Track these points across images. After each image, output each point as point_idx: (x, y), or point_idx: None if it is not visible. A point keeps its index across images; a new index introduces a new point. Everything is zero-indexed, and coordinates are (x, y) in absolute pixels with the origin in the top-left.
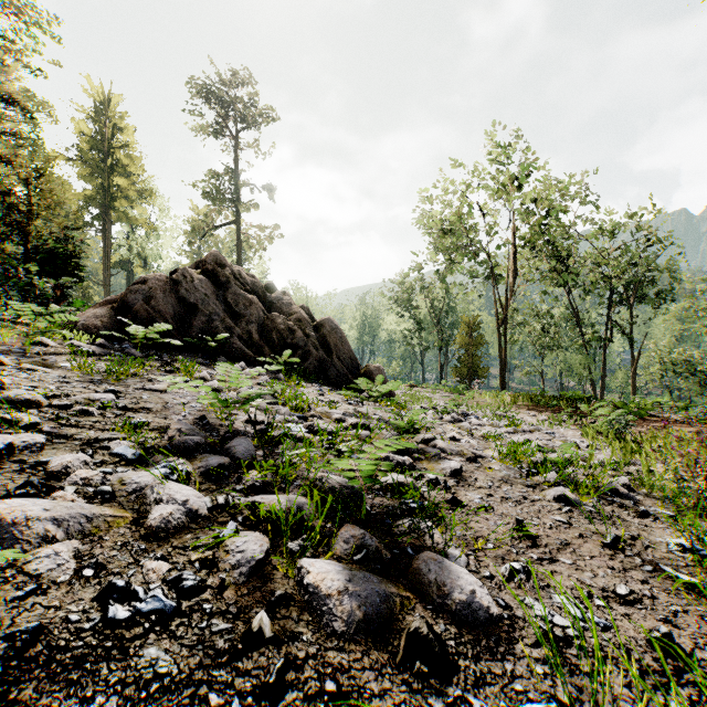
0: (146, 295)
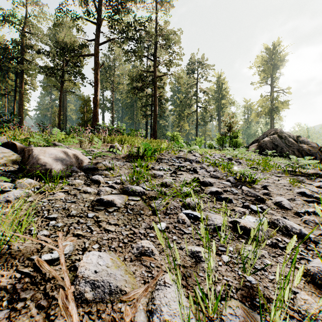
0: (265, 144)
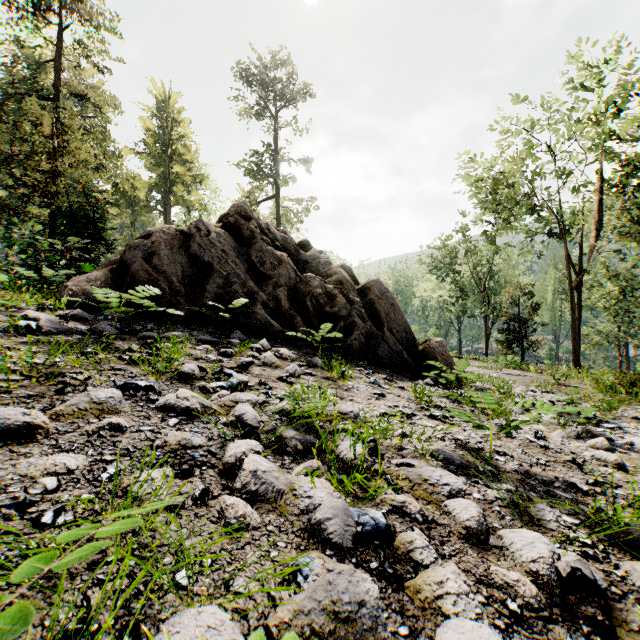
0: (147, 251)
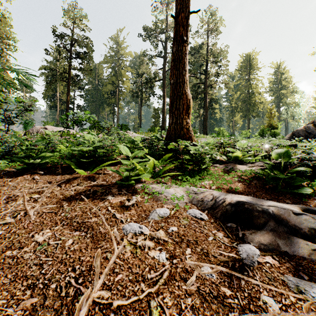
0: (297, 132)
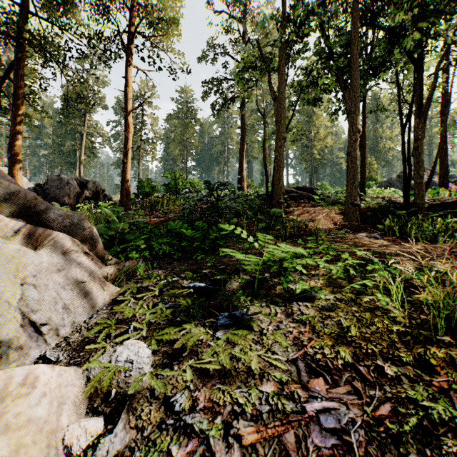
0: (381, 183)
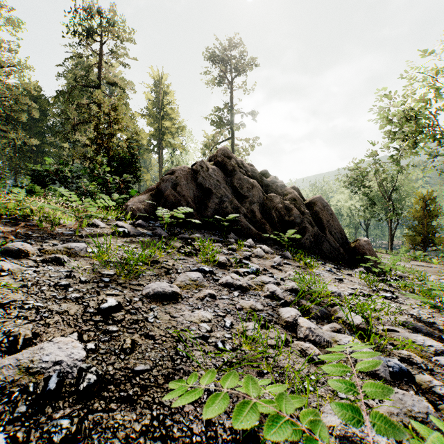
0: (173, 183)
